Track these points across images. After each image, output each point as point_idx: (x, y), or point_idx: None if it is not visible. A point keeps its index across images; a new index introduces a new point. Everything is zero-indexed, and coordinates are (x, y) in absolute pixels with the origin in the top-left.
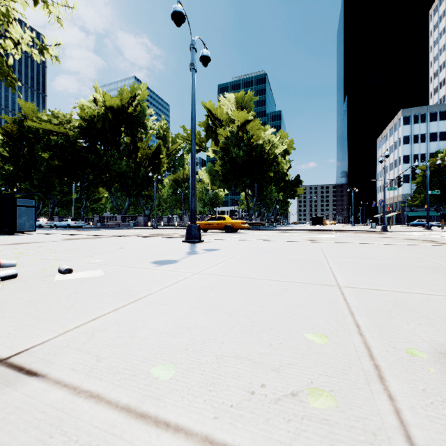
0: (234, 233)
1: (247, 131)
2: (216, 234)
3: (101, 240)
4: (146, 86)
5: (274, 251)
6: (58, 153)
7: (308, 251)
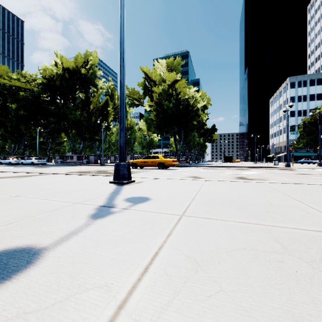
0: (166, 170)
1: (176, 88)
2: (150, 171)
3: (22, 180)
4: (96, 54)
5: (233, 205)
6: (25, 105)
7: (281, 202)
